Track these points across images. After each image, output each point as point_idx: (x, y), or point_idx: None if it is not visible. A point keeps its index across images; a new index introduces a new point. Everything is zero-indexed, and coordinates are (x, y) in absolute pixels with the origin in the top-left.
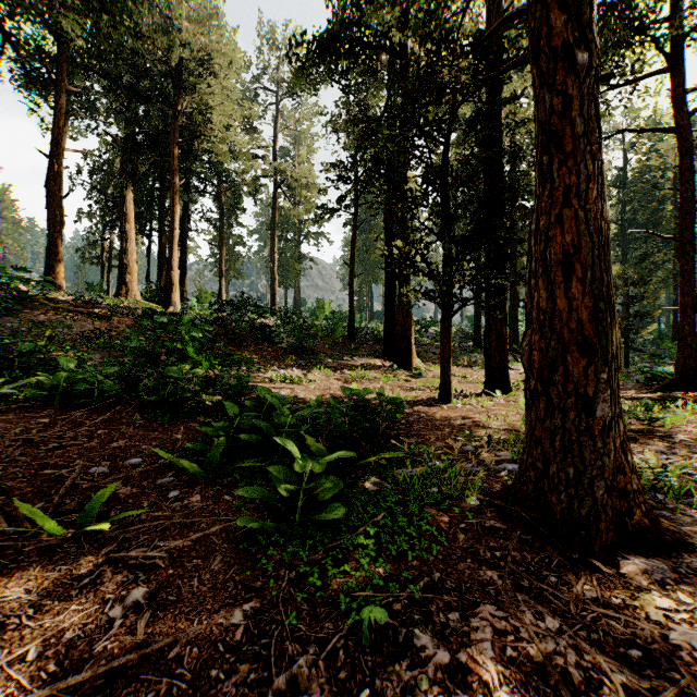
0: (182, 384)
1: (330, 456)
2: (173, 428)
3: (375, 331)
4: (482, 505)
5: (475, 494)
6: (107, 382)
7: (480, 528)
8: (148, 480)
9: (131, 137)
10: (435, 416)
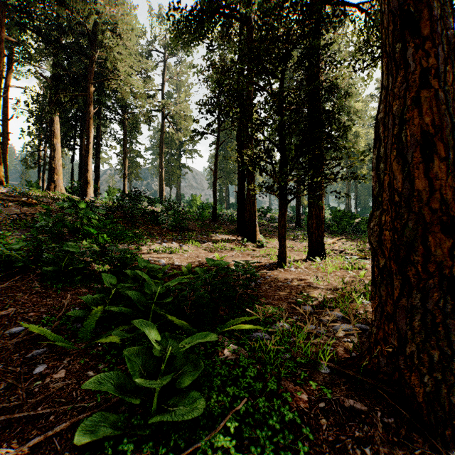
0: (77, 257)
1: (189, 338)
2: (65, 294)
3: (230, 216)
4: (333, 374)
5: (325, 362)
6: (15, 255)
7: (340, 408)
8: (21, 352)
9: (57, 77)
10: (276, 278)
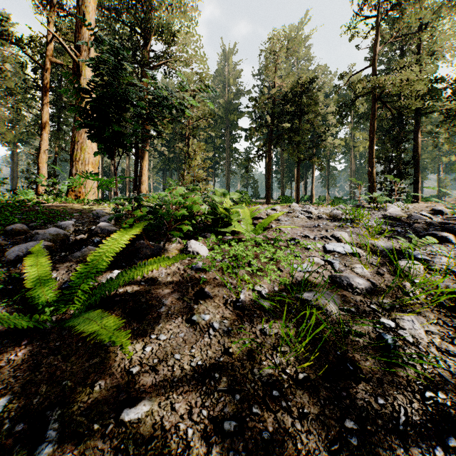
0: None
1: None
2: None
3: None
4: None
5: None
6: None
7: None
8: None
9: None
10: None
